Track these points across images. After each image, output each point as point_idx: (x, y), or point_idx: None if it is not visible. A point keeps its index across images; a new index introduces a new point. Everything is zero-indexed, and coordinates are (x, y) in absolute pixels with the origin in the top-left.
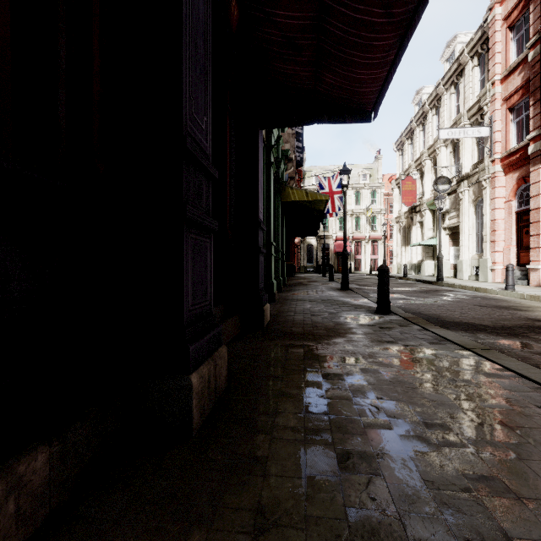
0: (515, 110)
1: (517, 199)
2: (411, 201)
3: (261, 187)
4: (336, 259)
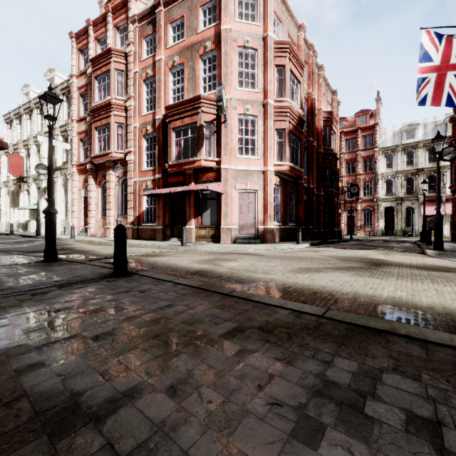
0: (83, 141)
1: (85, 189)
2: (18, 173)
3: None
4: None
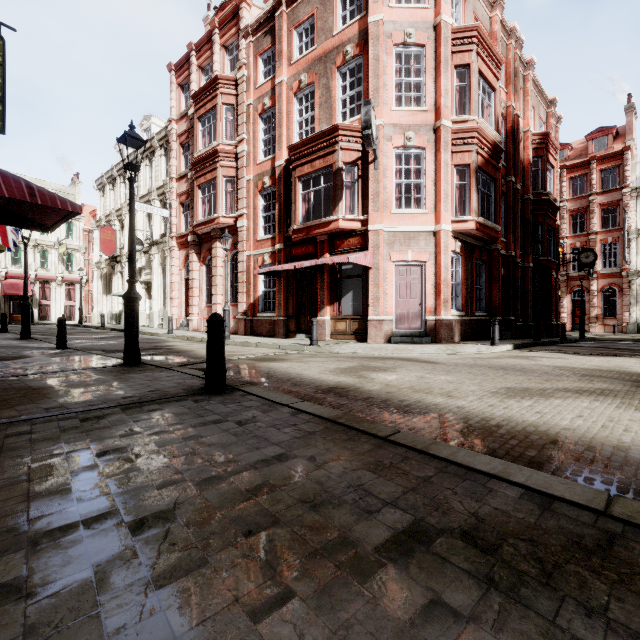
0: (184, 205)
1: (186, 269)
2: (111, 251)
3: None
4: (6, 305)
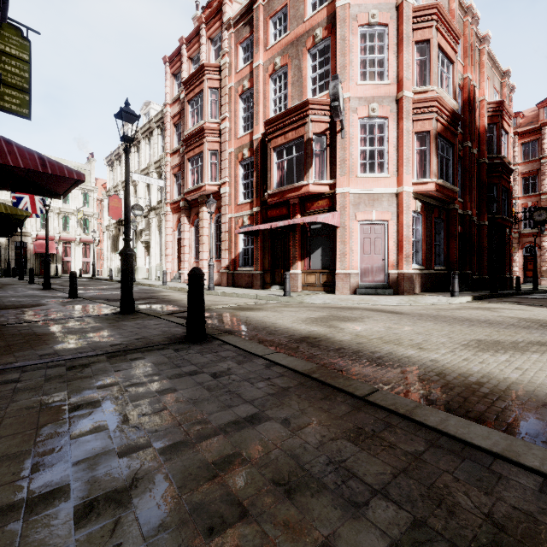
0: (177, 176)
1: (178, 230)
2: (117, 216)
3: None
4: (36, 261)
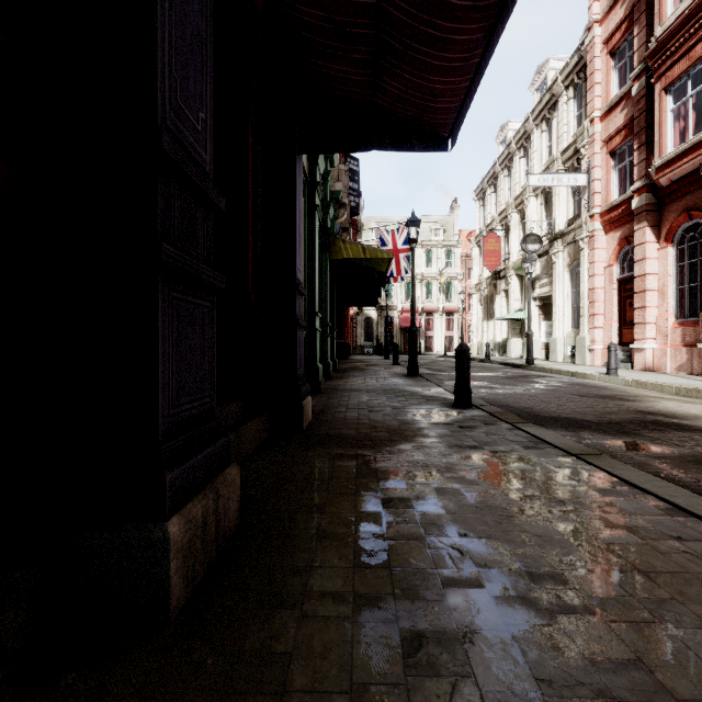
0: (617, 154)
1: (619, 263)
2: (494, 264)
3: (300, 235)
4: (401, 337)
